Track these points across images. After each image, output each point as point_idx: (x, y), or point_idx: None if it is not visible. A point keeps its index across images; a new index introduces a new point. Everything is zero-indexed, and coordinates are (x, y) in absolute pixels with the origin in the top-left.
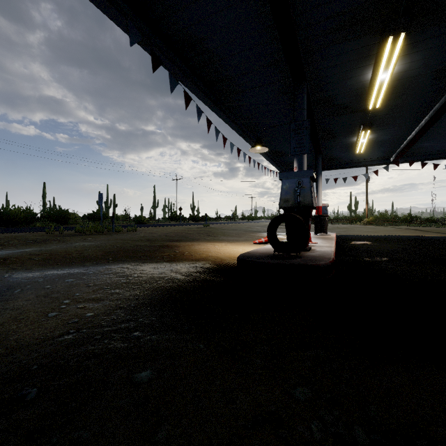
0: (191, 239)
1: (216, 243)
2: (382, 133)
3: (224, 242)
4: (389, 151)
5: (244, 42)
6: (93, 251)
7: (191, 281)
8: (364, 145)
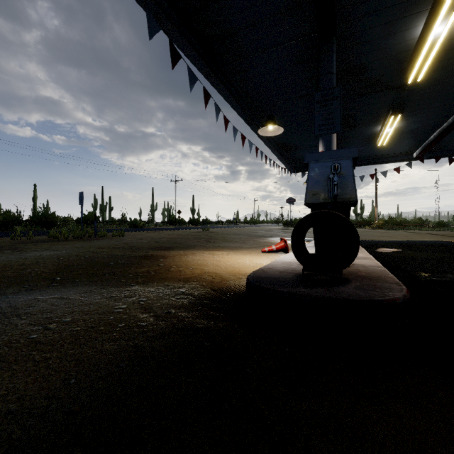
0: (186, 246)
1: (215, 252)
2: (413, 120)
3: (225, 250)
4: (414, 145)
5: None
6: (43, 266)
7: (165, 333)
8: (389, 135)
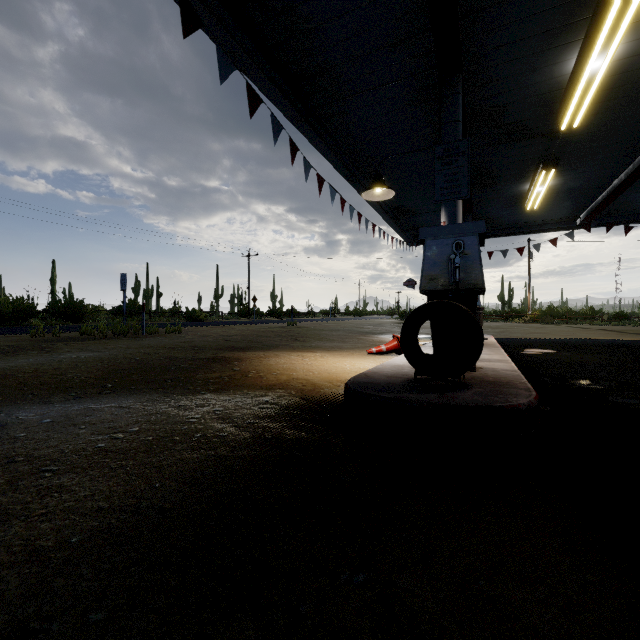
0: (266, 346)
1: (306, 353)
2: (572, 176)
3: (318, 352)
4: (576, 208)
5: None
6: (86, 370)
7: (250, 442)
8: (540, 196)
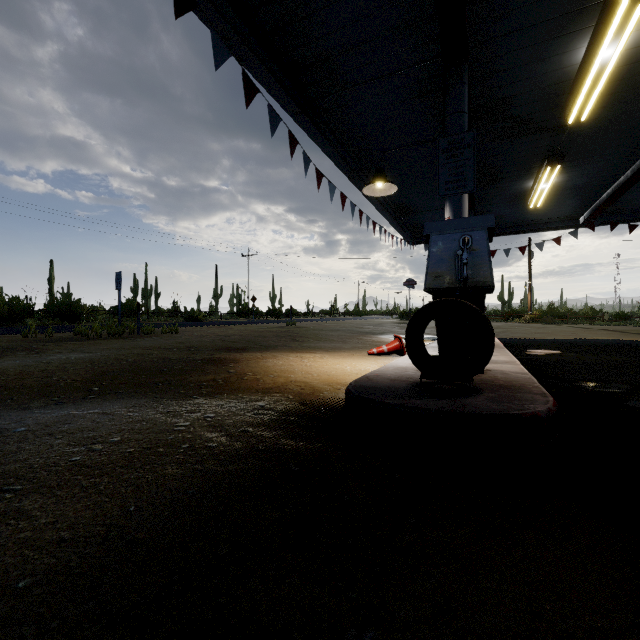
0: (264, 346)
1: (305, 354)
2: (577, 173)
3: (318, 353)
4: (580, 206)
5: None
6: (73, 373)
7: (242, 455)
8: (544, 194)
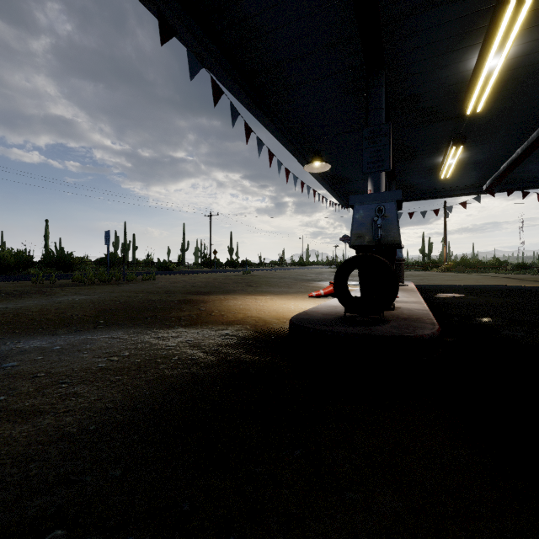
0: (226, 290)
1: (258, 297)
2: (478, 151)
3: (269, 295)
4: (482, 176)
5: (298, 5)
6: (81, 310)
7: (216, 364)
8: (452, 167)
